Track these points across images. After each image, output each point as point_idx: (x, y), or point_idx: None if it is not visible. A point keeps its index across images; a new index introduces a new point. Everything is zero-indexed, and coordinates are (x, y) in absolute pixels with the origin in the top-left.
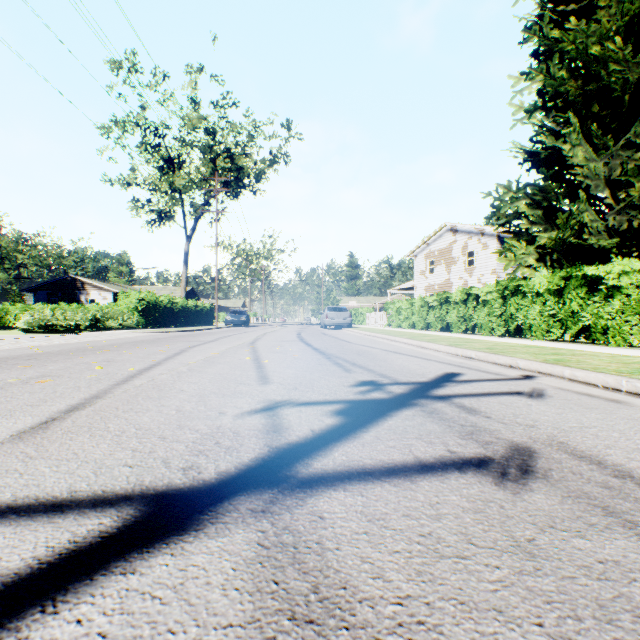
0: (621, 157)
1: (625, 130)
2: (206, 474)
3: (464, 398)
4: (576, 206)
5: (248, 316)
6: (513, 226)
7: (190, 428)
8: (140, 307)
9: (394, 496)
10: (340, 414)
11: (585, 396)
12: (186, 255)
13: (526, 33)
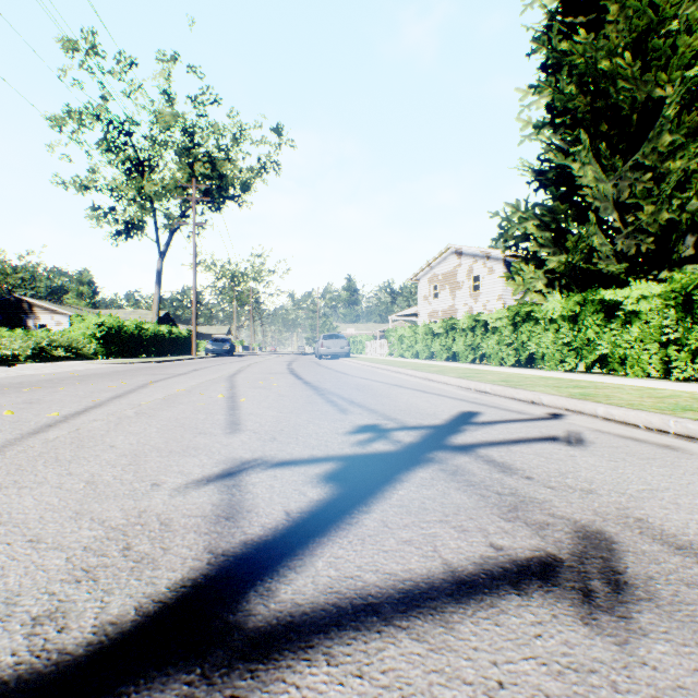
0: (630, 179)
1: (633, 151)
2: (73, 633)
3: (491, 448)
4: (585, 229)
5: (233, 344)
6: (521, 249)
7: (93, 517)
8: (99, 333)
9: (420, 671)
10: (331, 480)
11: (631, 441)
12: (159, 274)
13: (535, 43)
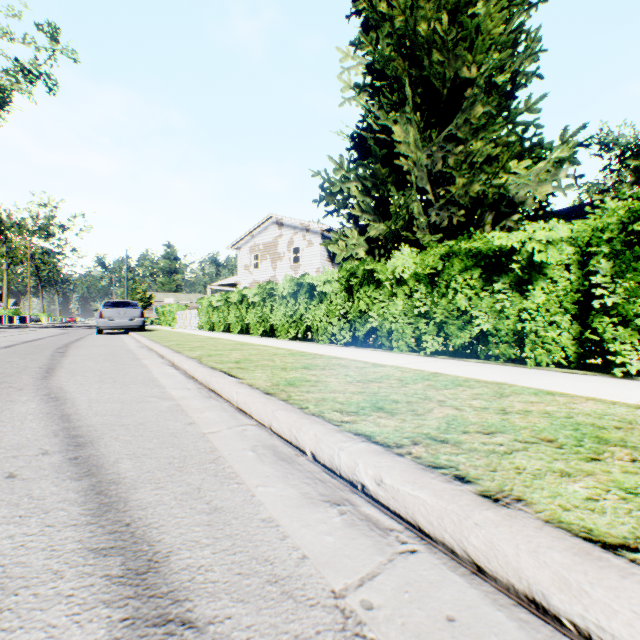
0: (444, 150)
1: (441, 129)
2: None
3: None
4: (406, 195)
5: None
6: (342, 215)
7: None
8: None
9: None
10: None
11: None
12: None
13: None
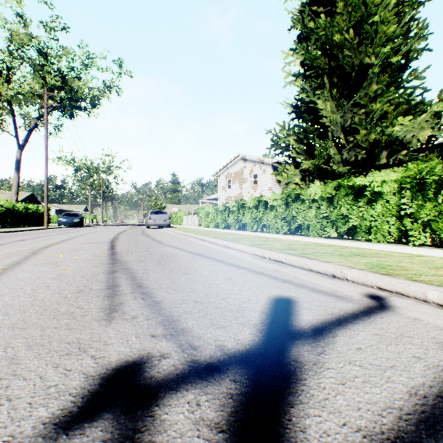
0: (351, 112)
1: (351, 97)
2: None
3: None
4: (325, 143)
5: (82, 218)
6: (285, 156)
7: None
8: None
9: None
10: None
11: None
12: (18, 162)
13: (294, 20)
